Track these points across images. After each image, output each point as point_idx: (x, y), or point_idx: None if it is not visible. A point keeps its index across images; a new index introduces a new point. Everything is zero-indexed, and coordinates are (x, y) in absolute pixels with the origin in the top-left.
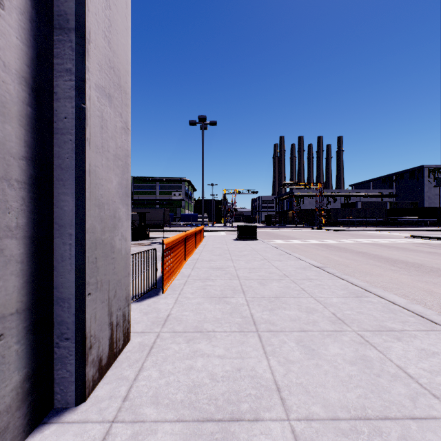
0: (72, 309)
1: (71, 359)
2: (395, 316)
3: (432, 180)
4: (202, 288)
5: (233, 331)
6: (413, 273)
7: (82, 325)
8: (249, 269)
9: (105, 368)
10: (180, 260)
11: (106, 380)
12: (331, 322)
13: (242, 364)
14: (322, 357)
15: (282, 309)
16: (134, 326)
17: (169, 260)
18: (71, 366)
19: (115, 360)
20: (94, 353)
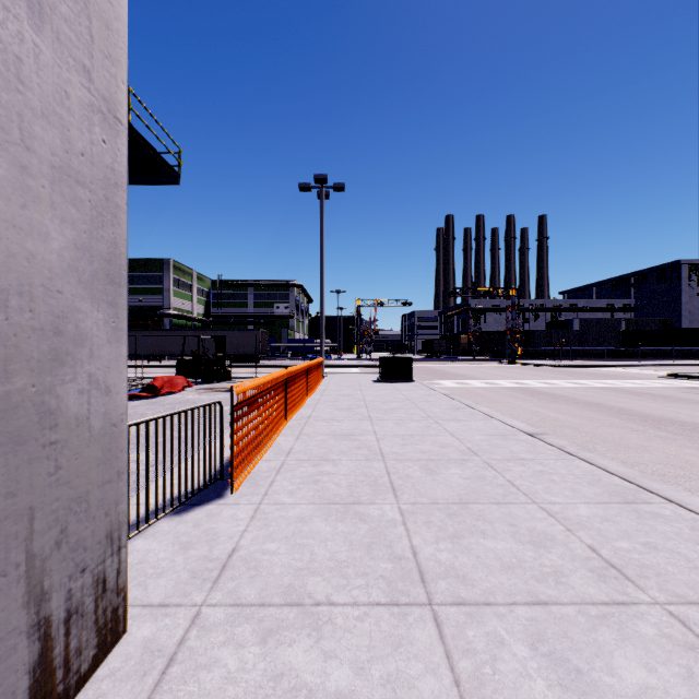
0: None
1: None
2: None
3: (695, 283)
4: (313, 480)
5: (373, 601)
6: None
7: None
8: (401, 437)
9: None
10: (275, 421)
11: None
12: (596, 575)
13: None
14: None
15: (478, 536)
16: (149, 584)
17: (250, 424)
18: None
19: None
20: None
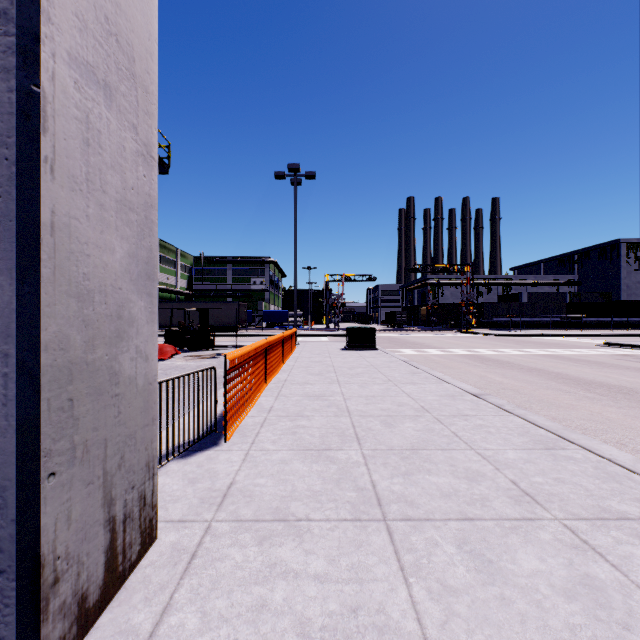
0: (10, 509)
1: (7, 613)
2: (621, 488)
3: (632, 260)
4: (291, 432)
5: (341, 518)
6: (623, 404)
7: (32, 541)
8: (365, 397)
9: (94, 611)
10: (257, 384)
11: (94, 638)
12: (513, 501)
13: (359, 596)
14: (510, 581)
15: (424, 473)
16: (169, 507)
17: (238, 386)
18: (7, 628)
19: (121, 585)
20: (66, 589)
